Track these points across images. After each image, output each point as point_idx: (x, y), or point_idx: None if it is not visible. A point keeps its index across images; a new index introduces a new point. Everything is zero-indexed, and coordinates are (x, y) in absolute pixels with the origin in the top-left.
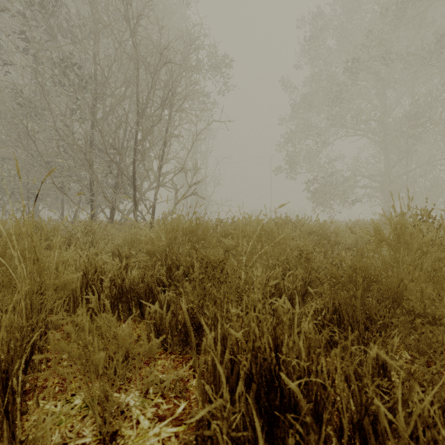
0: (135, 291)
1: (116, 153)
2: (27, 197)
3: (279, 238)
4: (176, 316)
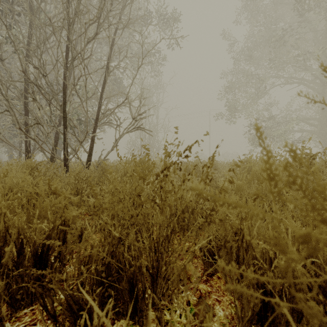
0: None
1: (38, 73)
2: None
3: None
4: None
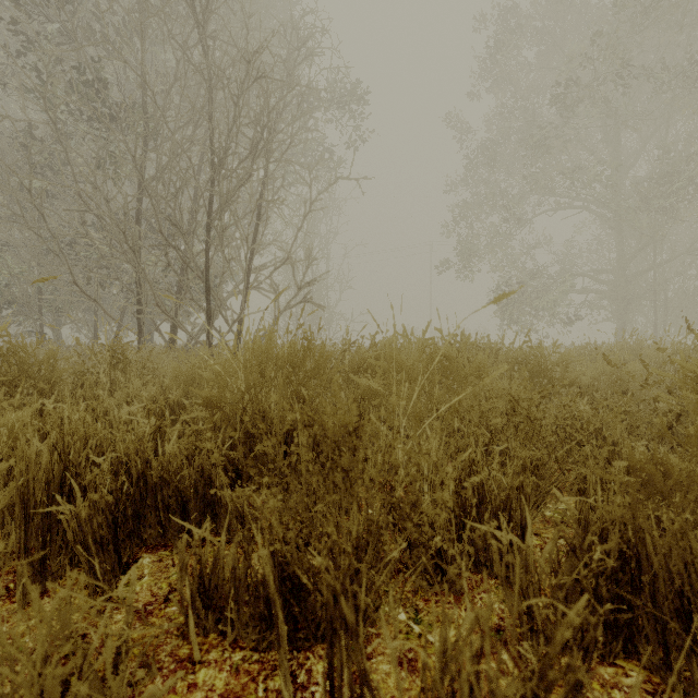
0: (172, 486)
1: (177, 232)
2: (39, 308)
3: (492, 375)
4: (248, 556)
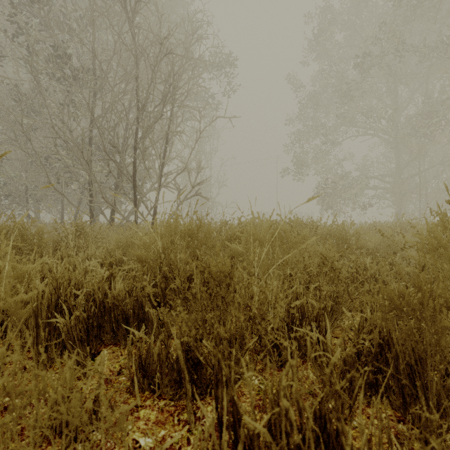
0: (120, 308)
1: (115, 151)
2: (26, 199)
3: (307, 243)
4: (167, 347)
